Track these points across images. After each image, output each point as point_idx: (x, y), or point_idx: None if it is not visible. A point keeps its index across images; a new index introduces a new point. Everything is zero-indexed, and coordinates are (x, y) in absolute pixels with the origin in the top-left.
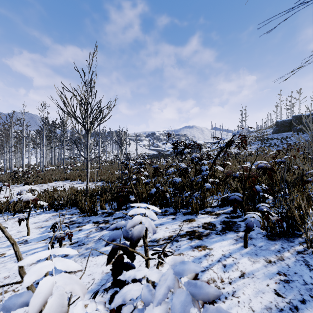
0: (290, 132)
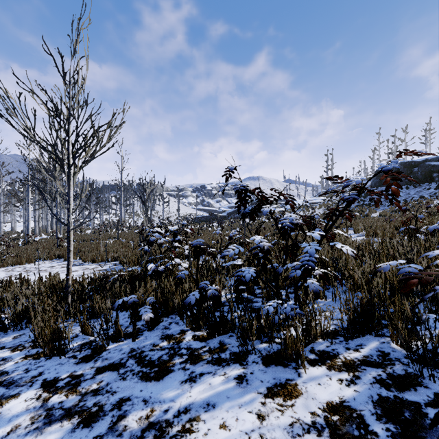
0: None
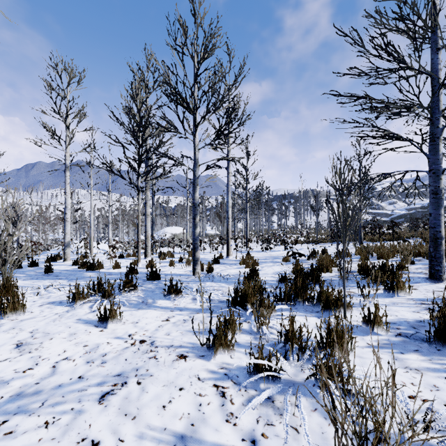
0: None
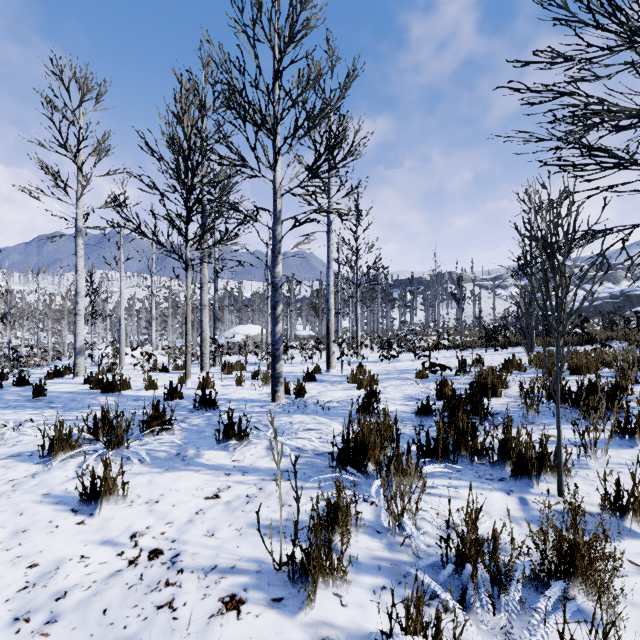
0: None
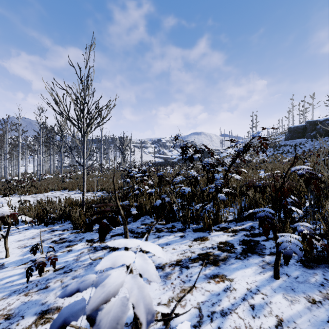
0: (304, 138)
